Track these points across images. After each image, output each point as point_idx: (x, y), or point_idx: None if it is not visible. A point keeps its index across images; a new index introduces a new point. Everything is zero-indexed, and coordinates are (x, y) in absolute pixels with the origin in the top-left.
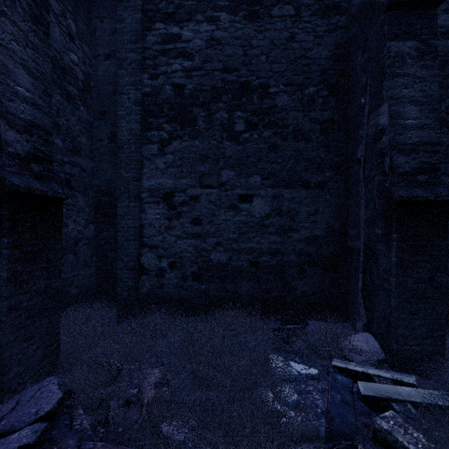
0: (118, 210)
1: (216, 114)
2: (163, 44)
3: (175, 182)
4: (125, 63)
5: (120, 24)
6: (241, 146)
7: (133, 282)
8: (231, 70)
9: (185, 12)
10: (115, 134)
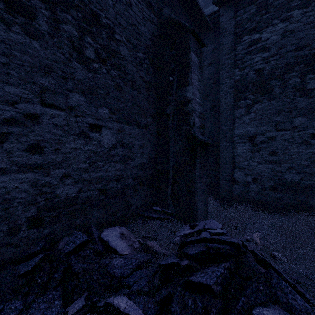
0: (219, 148)
1: (289, 80)
2: (248, 48)
3: (256, 129)
4: (223, 67)
5: (221, 46)
6: (313, 99)
7: (229, 187)
8: (302, 47)
9: (264, 23)
10: (213, 106)
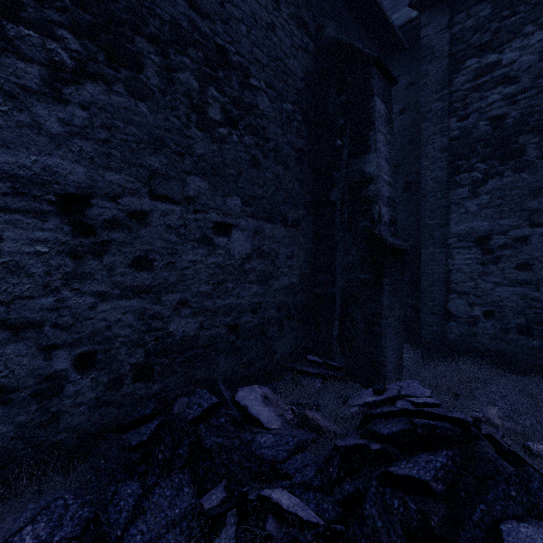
0: (421, 257)
1: None
2: (475, 80)
3: (491, 223)
4: (429, 115)
5: (423, 79)
6: None
7: (438, 327)
8: None
9: (506, 33)
10: (409, 183)
